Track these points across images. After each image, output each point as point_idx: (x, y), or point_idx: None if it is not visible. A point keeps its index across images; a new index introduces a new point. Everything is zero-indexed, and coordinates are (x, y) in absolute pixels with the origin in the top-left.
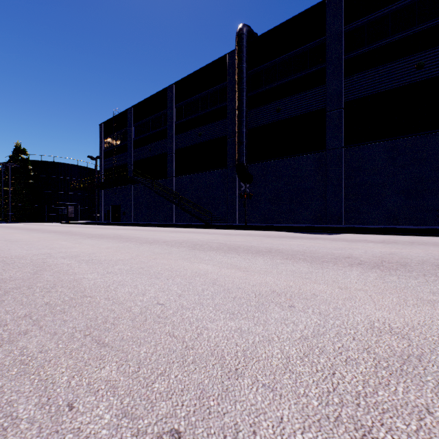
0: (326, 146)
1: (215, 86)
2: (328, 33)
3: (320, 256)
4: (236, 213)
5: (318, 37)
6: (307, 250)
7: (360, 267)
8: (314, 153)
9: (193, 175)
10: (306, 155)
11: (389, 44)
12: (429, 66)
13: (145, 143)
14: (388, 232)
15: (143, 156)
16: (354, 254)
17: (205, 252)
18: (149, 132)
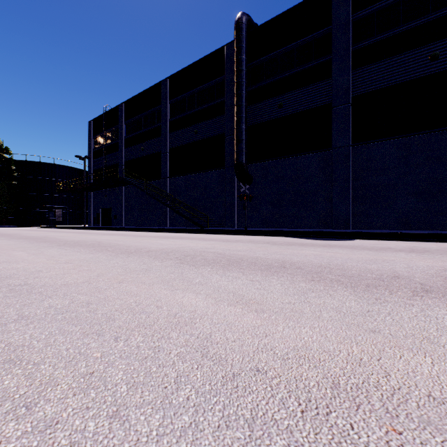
0: (332, 144)
1: (212, 80)
2: (335, 22)
3: (357, 276)
4: (234, 217)
5: (323, 26)
6: (331, 263)
7: (434, 297)
8: (319, 152)
9: (189, 176)
10: (311, 154)
11: (400, 33)
12: (444, 57)
13: (137, 142)
14: (406, 238)
15: (135, 156)
16: (398, 270)
17: (196, 269)
18: (141, 130)
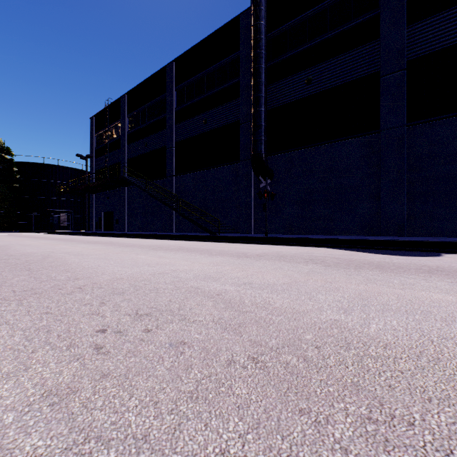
0: (379, 125)
1: (224, 58)
2: None
3: None
4: (251, 220)
5: None
6: None
7: None
8: (361, 137)
9: (197, 173)
10: (350, 139)
11: None
12: None
13: (140, 137)
14: None
15: (138, 153)
16: None
17: None
18: (144, 123)
